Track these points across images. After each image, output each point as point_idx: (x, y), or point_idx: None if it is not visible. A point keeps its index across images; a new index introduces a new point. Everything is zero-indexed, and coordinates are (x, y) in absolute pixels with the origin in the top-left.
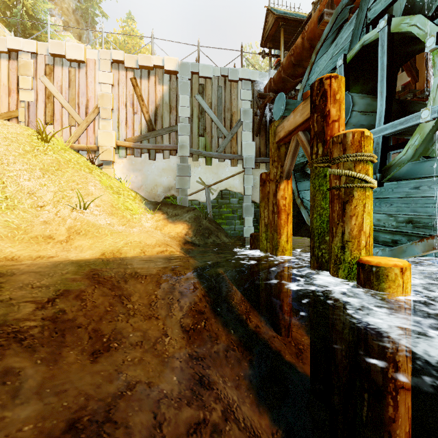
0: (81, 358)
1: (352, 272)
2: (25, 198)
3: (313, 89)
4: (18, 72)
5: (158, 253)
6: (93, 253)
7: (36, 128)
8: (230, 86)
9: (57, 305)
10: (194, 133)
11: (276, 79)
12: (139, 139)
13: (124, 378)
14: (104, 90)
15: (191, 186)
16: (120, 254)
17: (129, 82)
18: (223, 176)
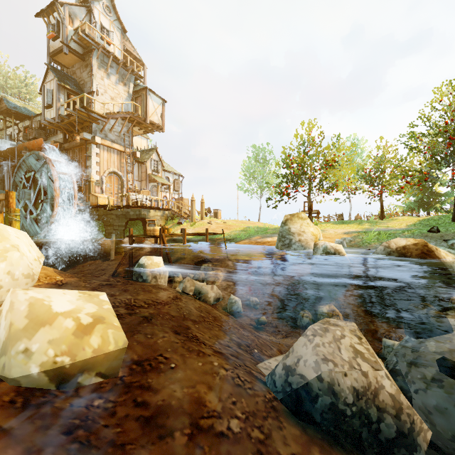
0: None
1: None
2: None
3: (5, 193)
4: None
5: None
6: None
7: None
8: None
9: None
10: None
11: (5, 153)
12: None
13: None
14: None
15: None
16: None
17: None
18: None
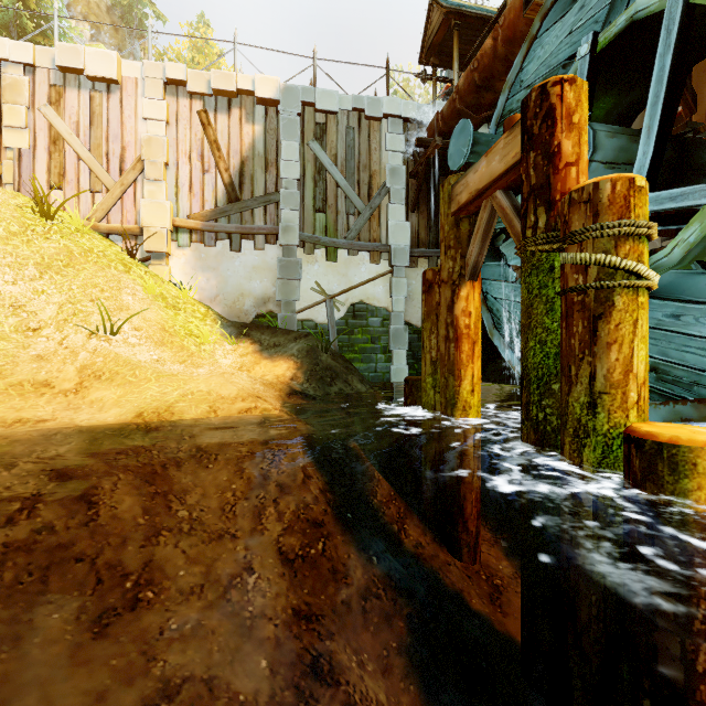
0: (73, 630)
1: (610, 454)
2: (6, 314)
3: (527, 106)
4: (1, 97)
5: (240, 413)
6: (121, 413)
7: (33, 195)
8: (368, 127)
9: (38, 516)
10: (306, 206)
11: (446, 114)
12: (212, 216)
13: (160, 672)
14: (152, 131)
15: (303, 296)
16: (171, 416)
17: (195, 118)
18: (356, 279)
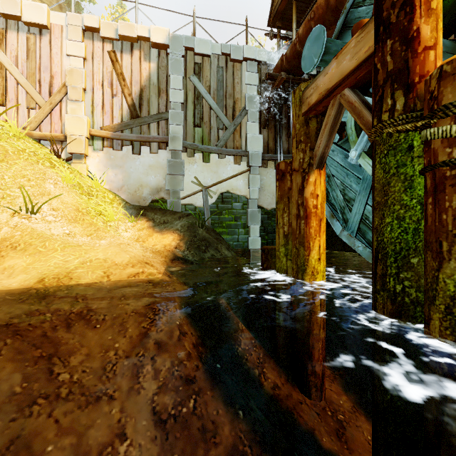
0: None
1: None
2: None
3: None
4: None
5: (129, 277)
6: (26, 279)
7: None
8: (232, 67)
9: None
10: (188, 122)
11: (289, 55)
12: (119, 128)
13: None
14: (73, 65)
15: (185, 187)
16: (69, 280)
17: (106, 56)
18: (224, 175)
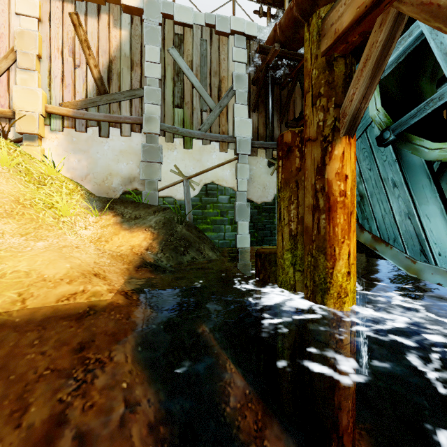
0: None
1: None
2: None
3: None
4: None
5: (59, 300)
6: None
7: None
8: (218, 41)
9: None
10: (166, 101)
11: (284, 23)
12: (83, 105)
13: None
14: (25, 26)
15: (164, 177)
16: None
17: (66, 19)
18: (208, 164)
